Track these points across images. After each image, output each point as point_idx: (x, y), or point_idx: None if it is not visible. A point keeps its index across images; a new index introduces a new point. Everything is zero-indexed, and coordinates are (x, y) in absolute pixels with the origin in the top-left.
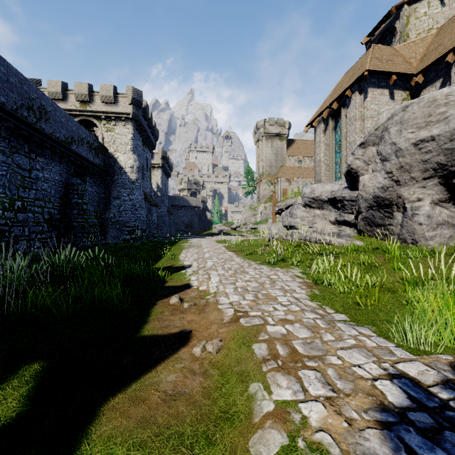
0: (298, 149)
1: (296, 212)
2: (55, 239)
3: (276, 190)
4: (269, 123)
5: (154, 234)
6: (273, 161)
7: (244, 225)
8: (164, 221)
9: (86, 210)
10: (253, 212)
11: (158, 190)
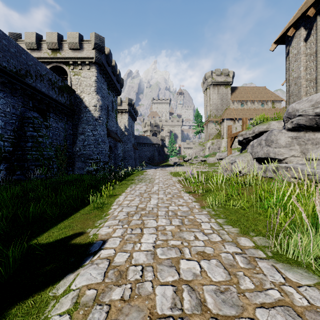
0: (240, 94)
1: (278, 139)
2: (6, 172)
3: (221, 128)
4: (215, 73)
5: (119, 165)
6: (219, 104)
7: (194, 157)
8: (130, 155)
9: (41, 142)
10: (202, 147)
11: (126, 130)
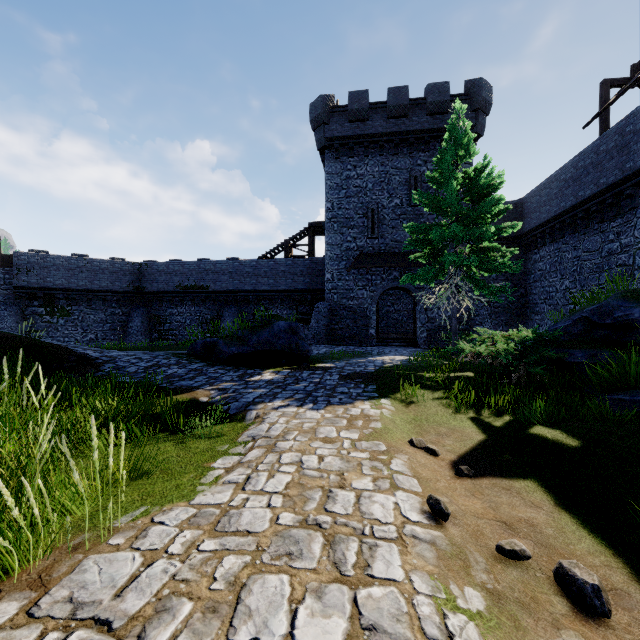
0: None
1: None
2: None
3: None
4: None
5: None
6: None
7: None
8: None
9: None
10: None
11: None
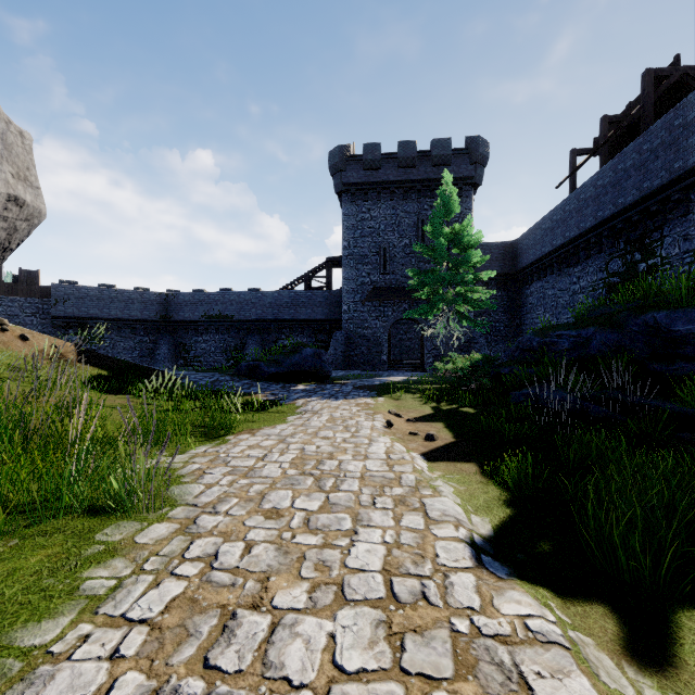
0: None
1: None
2: None
3: None
4: None
5: None
6: None
7: None
8: None
9: None
10: None
11: None
